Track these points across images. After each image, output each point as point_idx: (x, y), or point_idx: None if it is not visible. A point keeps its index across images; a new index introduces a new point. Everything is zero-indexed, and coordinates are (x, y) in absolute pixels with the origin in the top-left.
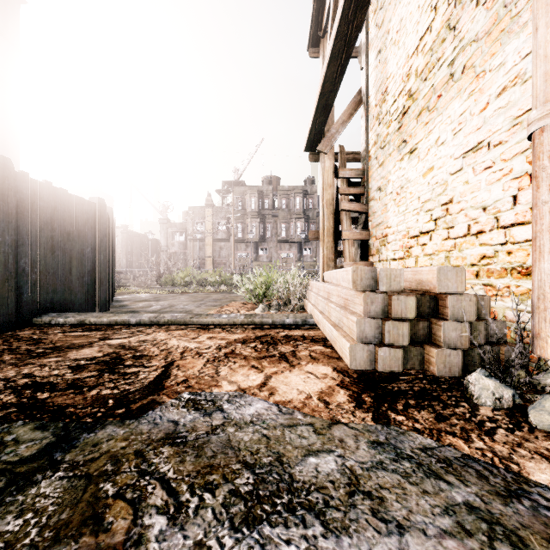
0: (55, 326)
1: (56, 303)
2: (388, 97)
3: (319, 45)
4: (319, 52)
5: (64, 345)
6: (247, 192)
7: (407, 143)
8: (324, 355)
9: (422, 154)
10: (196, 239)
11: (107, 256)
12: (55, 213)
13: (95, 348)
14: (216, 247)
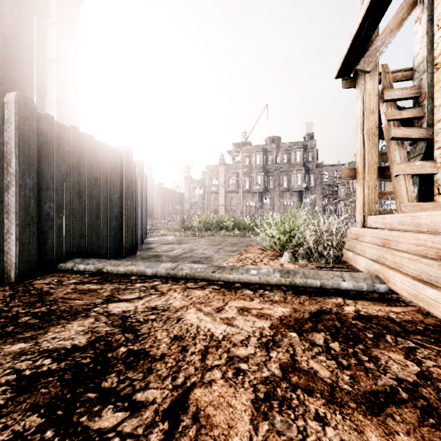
0: (76, 273)
1: (83, 248)
2: None
3: None
4: None
5: (59, 310)
6: (253, 151)
7: None
8: None
9: None
10: (212, 191)
11: (134, 202)
12: (82, 158)
13: (88, 321)
14: (228, 197)
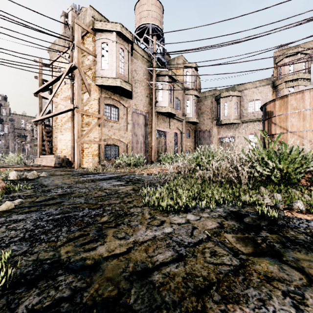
0: None
1: None
2: (58, 120)
3: (37, 94)
4: (37, 96)
5: None
6: None
7: (62, 132)
8: (48, 167)
9: (64, 136)
10: None
11: None
12: None
13: None
14: None
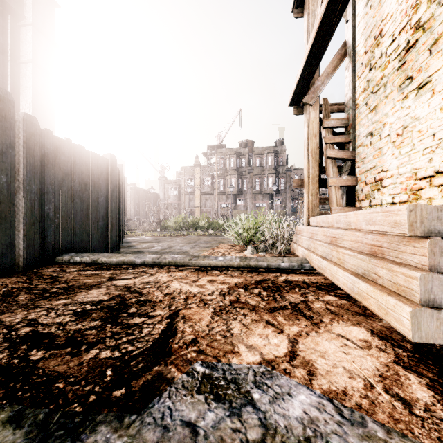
0: (73, 265)
1: (75, 244)
2: (384, 39)
3: (303, 5)
4: (303, 12)
5: (76, 285)
6: (227, 154)
7: (414, 79)
8: (344, 309)
9: (439, 85)
10: (187, 192)
11: (118, 204)
12: (74, 166)
13: (103, 289)
14: (203, 198)
